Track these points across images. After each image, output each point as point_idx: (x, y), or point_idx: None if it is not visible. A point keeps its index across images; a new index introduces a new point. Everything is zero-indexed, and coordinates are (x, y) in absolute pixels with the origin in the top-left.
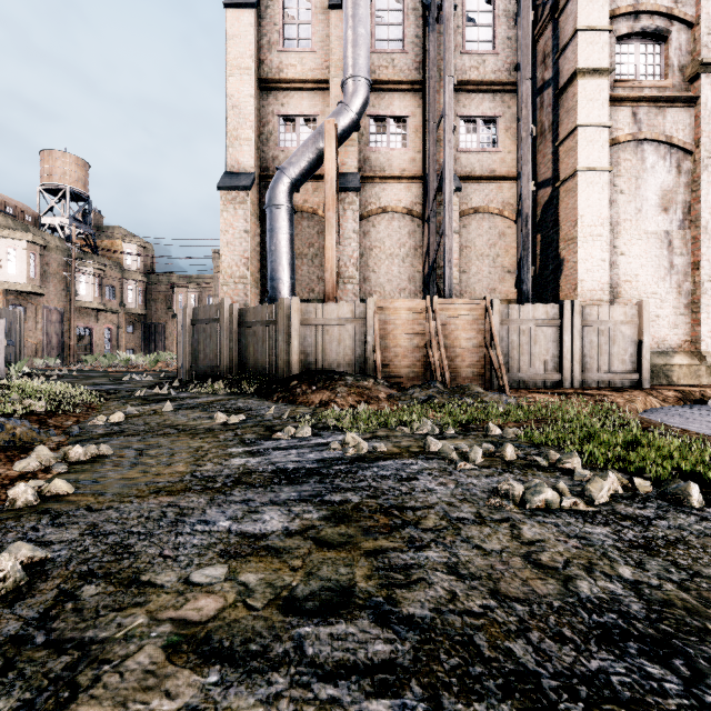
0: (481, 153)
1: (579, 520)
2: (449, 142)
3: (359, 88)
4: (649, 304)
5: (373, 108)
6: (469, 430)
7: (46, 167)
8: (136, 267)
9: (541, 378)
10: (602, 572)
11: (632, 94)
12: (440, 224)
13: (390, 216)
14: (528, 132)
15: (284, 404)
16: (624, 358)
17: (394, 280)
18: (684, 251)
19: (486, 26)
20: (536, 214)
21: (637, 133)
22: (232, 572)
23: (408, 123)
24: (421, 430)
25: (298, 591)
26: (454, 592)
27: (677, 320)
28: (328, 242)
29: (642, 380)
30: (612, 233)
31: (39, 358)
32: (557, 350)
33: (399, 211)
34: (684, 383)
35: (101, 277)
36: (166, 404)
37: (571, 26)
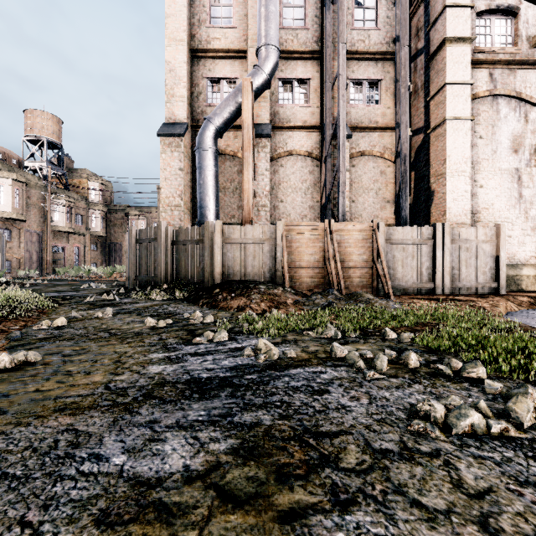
0: (366, 108)
1: (518, 453)
2: (342, 96)
3: (270, 54)
4: (505, 227)
5: (281, 72)
6: (367, 334)
7: (28, 122)
8: (98, 200)
9: (418, 286)
10: None
11: (489, 58)
12: (334, 164)
13: (295, 157)
14: (406, 89)
15: (208, 309)
16: (485, 270)
17: (298, 208)
18: (531, 184)
19: (370, 8)
20: (410, 156)
21: (493, 90)
22: None
23: (309, 85)
24: (326, 334)
25: None
26: None
27: (525, 240)
28: (245, 177)
29: (500, 288)
30: (473, 170)
31: (22, 270)
32: (430, 264)
33: (302, 154)
34: (531, 290)
35: (71, 207)
36: (106, 310)
37: (440, 3)
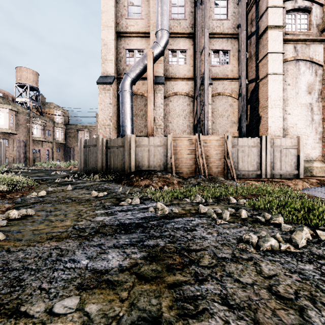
0: (221, 67)
1: (293, 259)
2: (207, 60)
3: (164, 35)
4: (303, 138)
5: (170, 45)
6: (219, 200)
7: (18, 75)
8: (60, 121)
9: (251, 173)
10: (322, 303)
11: (294, 38)
12: (202, 100)
13: (178, 96)
14: (244, 56)
15: (127, 186)
16: (291, 163)
17: (180, 127)
18: (319, 113)
19: (223, 7)
20: (247, 96)
21: (296, 56)
22: (82, 303)
23: (187, 53)
24: (195, 200)
25: (123, 321)
26: (229, 322)
27: (315, 145)
28: (149, 108)
29: (299, 174)
30: (284, 104)
31: (15, 163)
32: (258, 160)
33: (182, 94)
34: (319, 175)
35: (44, 126)
36: (68, 186)
37: (265, 5)
